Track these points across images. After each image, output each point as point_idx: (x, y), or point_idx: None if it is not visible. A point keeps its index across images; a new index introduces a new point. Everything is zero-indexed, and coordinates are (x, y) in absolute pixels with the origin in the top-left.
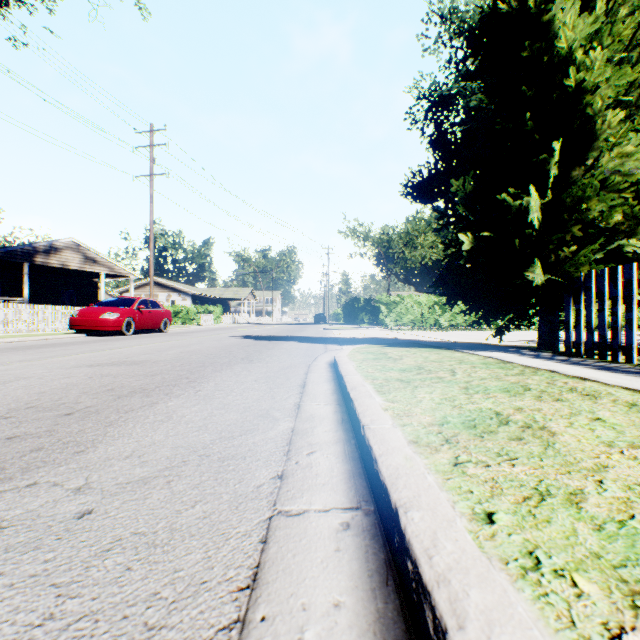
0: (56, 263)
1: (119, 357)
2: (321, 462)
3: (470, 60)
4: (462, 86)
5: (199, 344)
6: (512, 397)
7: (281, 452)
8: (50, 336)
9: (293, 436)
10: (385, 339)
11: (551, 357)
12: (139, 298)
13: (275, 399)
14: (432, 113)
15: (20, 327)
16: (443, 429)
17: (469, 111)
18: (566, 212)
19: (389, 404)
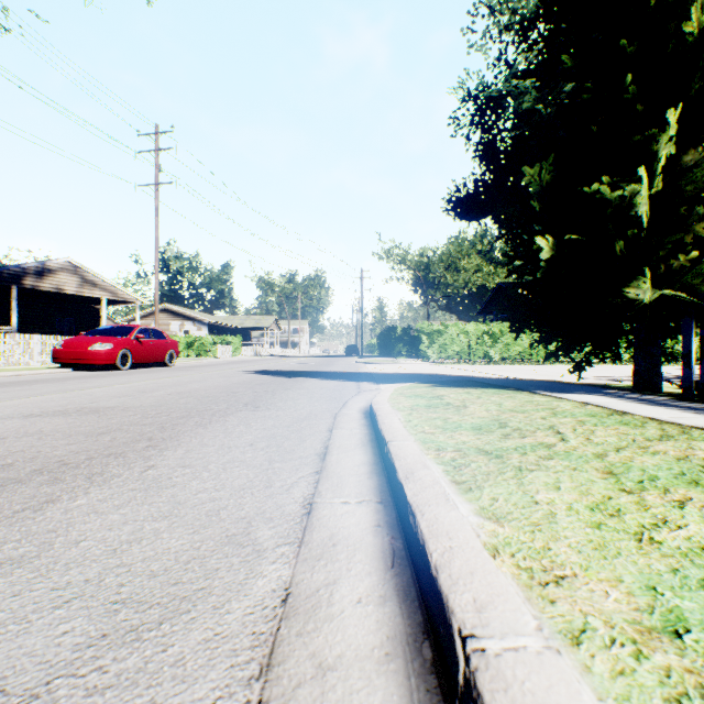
0: (49, 287)
1: (82, 401)
2: None
3: (523, 55)
4: (513, 86)
5: (200, 382)
6: None
7: None
8: (25, 371)
9: (282, 625)
10: (431, 375)
11: (672, 403)
12: (138, 326)
13: (271, 488)
14: (479, 117)
15: None
16: (701, 666)
17: (521, 114)
18: (684, 205)
19: (493, 528)
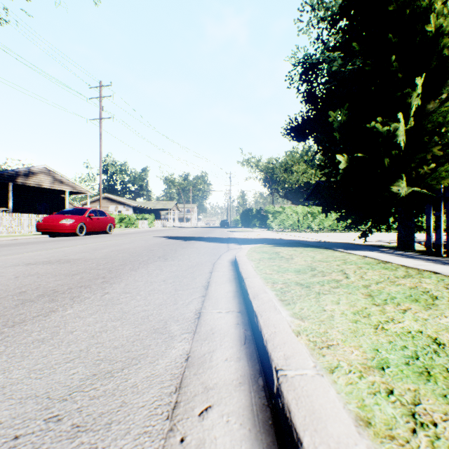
0: (33, 183)
1: (59, 255)
2: (218, 439)
3: (332, 37)
4: (326, 56)
5: (130, 243)
6: (429, 310)
7: (164, 410)
8: (20, 237)
9: (186, 370)
10: (273, 239)
11: (418, 256)
12: (90, 208)
13: (177, 305)
14: (305, 75)
15: (1, 230)
16: (390, 381)
17: (332, 74)
18: (426, 136)
19: (299, 323)
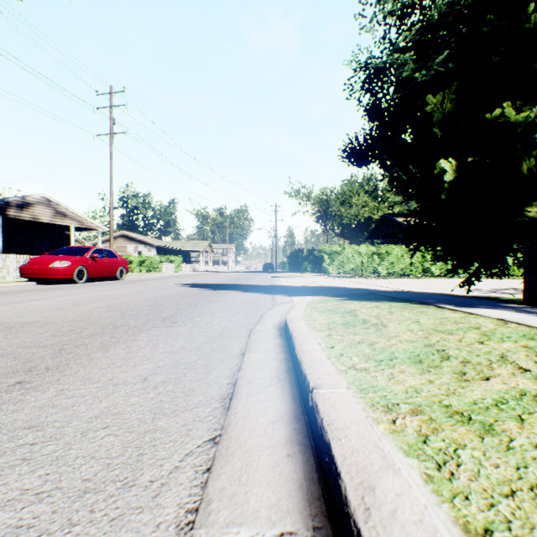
0: (28, 217)
1: (9, 315)
2: None
3: (403, 34)
4: (395, 59)
5: (136, 294)
6: None
7: None
8: None
9: None
10: (335, 288)
11: None
12: (93, 247)
13: (130, 491)
14: (368, 83)
15: None
16: None
17: (402, 81)
18: None
19: None
